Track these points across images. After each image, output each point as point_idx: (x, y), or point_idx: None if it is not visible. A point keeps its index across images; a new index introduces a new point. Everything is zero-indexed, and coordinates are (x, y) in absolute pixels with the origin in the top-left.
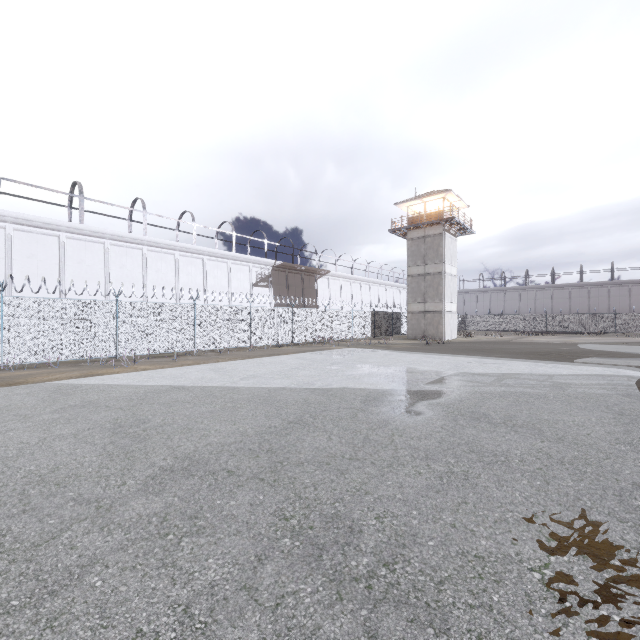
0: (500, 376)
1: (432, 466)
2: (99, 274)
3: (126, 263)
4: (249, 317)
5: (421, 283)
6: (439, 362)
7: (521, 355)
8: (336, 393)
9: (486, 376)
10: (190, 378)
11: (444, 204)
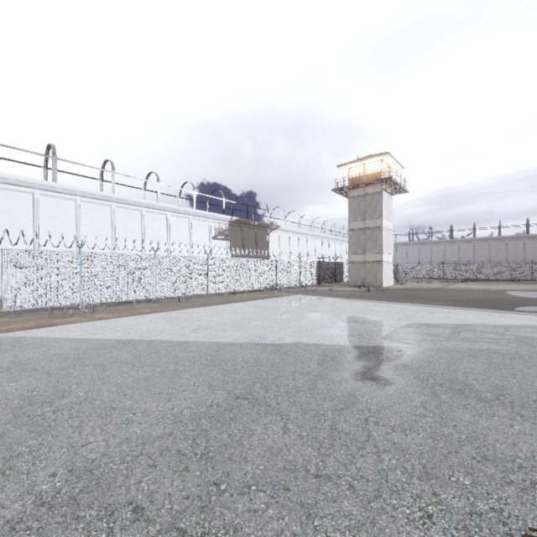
0: (455, 328)
1: (442, 496)
2: (71, 228)
3: (96, 218)
4: (206, 267)
5: (361, 236)
6: (386, 311)
7: (461, 303)
8: (289, 350)
9: (440, 328)
10: (140, 330)
11: (382, 166)
